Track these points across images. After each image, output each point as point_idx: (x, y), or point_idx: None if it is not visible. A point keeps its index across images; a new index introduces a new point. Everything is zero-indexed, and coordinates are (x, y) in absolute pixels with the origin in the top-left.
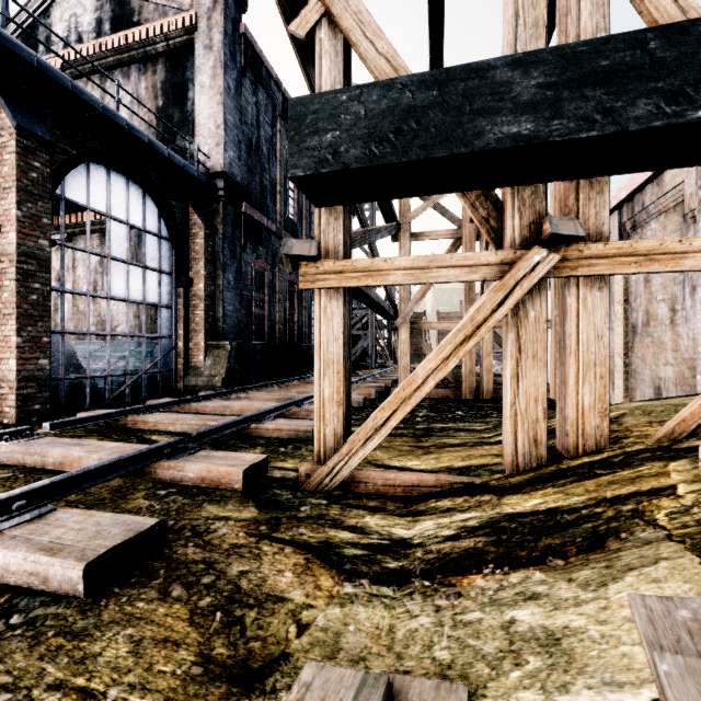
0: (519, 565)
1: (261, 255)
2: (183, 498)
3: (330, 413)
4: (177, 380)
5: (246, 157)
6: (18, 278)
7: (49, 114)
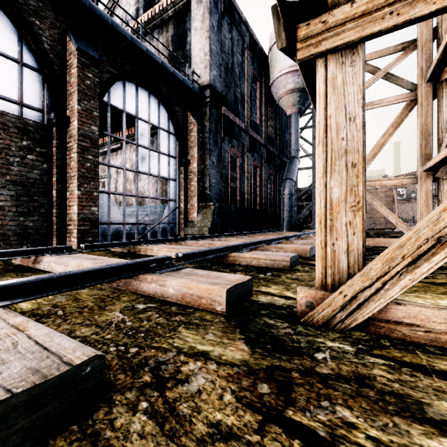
0: None
1: (234, 146)
2: (158, 316)
3: (340, 222)
4: (180, 230)
5: (225, 76)
6: (78, 151)
7: (100, 46)
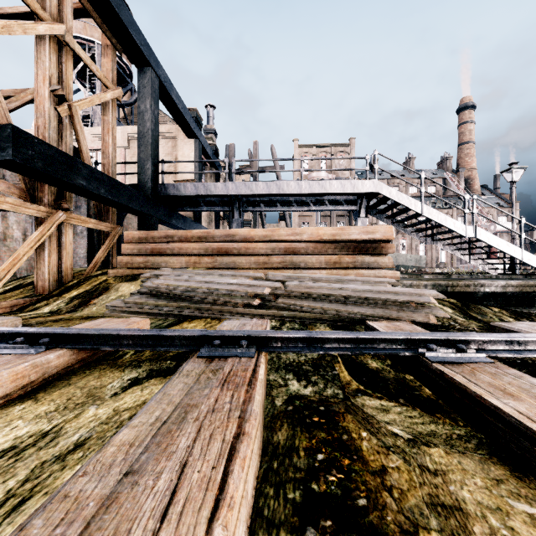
0: (98, 297)
1: None
2: None
3: None
4: None
5: None
6: None
7: None
